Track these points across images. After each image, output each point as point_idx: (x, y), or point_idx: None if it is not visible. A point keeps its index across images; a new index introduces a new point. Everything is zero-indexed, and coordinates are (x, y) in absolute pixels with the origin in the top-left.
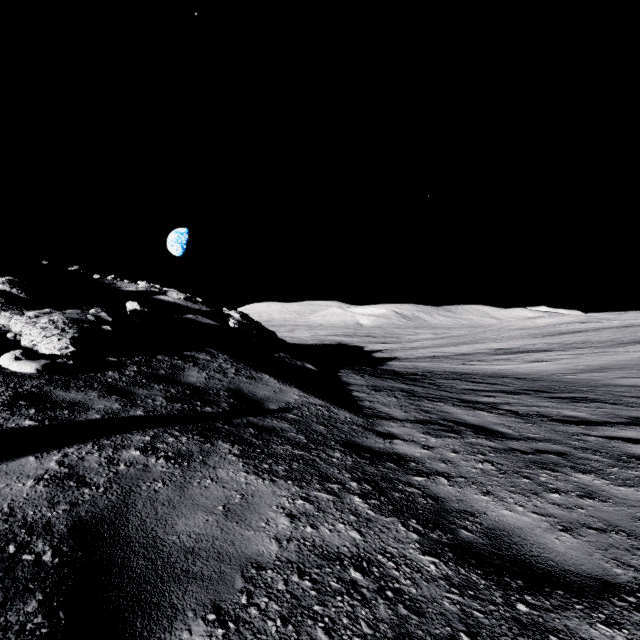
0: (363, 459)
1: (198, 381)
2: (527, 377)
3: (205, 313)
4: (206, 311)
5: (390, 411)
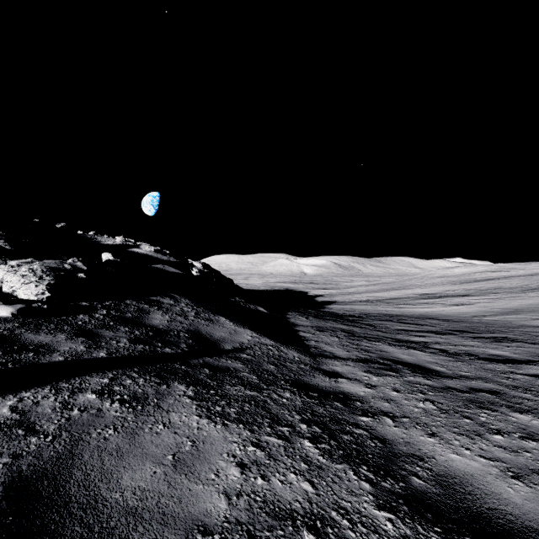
0: (311, 399)
1: (161, 323)
2: (451, 319)
3: (172, 263)
4: (173, 262)
5: (333, 350)
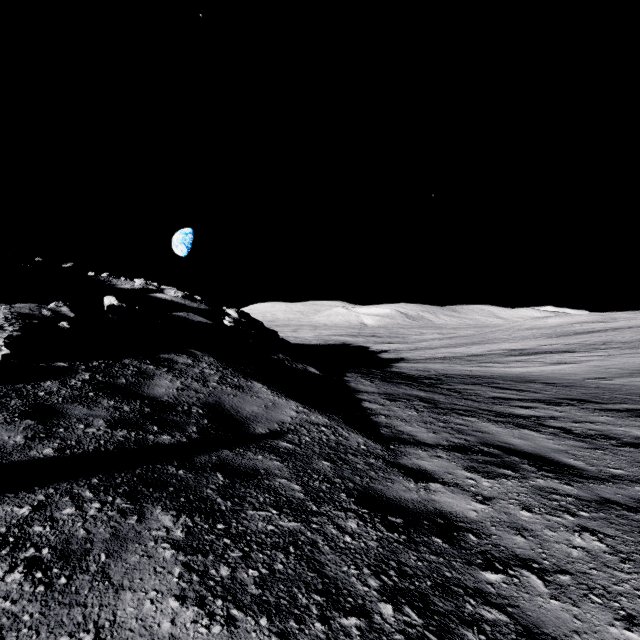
0: (393, 532)
1: (166, 393)
2: (557, 382)
3: (203, 312)
4: (204, 309)
5: (413, 431)
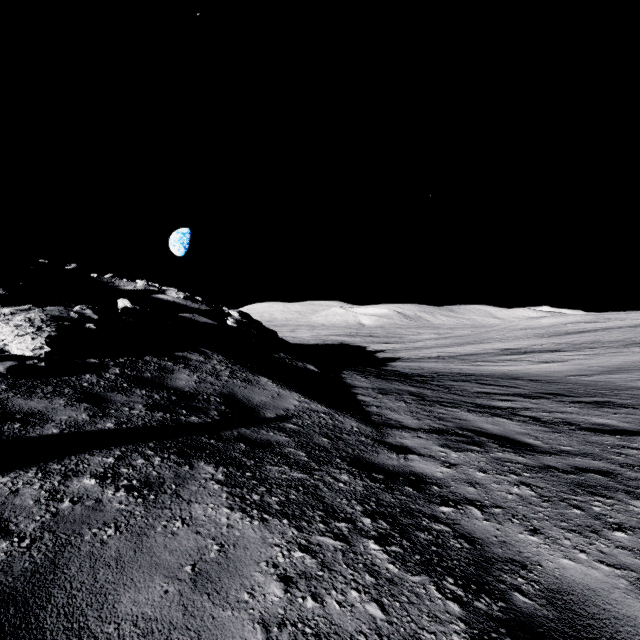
0: (375, 482)
1: (187, 385)
2: (540, 379)
3: (204, 312)
4: (206, 310)
5: (400, 418)
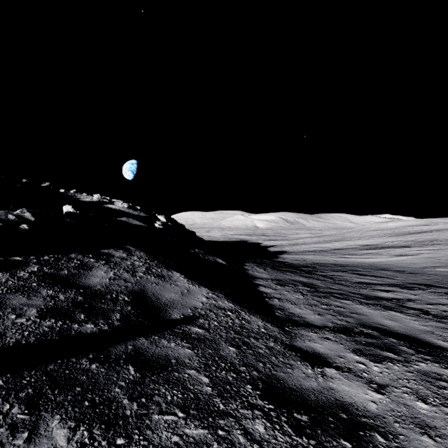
0: (301, 435)
1: (100, 282)
2: (404, 270)
3: (142, 217)
4: (143, 216)
5: (302, 313)
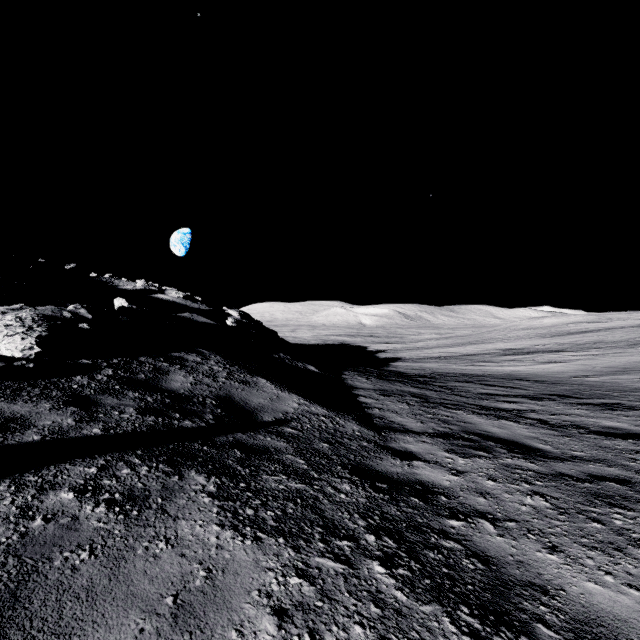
0: (379, 493)
1: (182, 387)
2: (545, 380)
3: (204, 312)
4: (205, 310)
5: (403, 421)
